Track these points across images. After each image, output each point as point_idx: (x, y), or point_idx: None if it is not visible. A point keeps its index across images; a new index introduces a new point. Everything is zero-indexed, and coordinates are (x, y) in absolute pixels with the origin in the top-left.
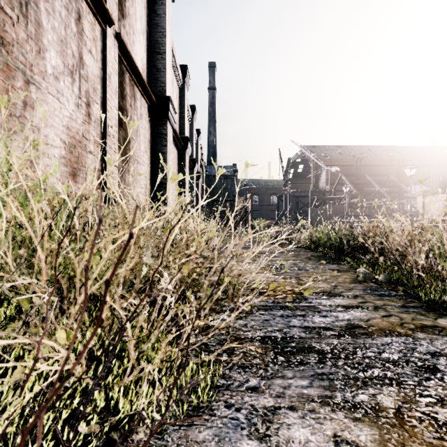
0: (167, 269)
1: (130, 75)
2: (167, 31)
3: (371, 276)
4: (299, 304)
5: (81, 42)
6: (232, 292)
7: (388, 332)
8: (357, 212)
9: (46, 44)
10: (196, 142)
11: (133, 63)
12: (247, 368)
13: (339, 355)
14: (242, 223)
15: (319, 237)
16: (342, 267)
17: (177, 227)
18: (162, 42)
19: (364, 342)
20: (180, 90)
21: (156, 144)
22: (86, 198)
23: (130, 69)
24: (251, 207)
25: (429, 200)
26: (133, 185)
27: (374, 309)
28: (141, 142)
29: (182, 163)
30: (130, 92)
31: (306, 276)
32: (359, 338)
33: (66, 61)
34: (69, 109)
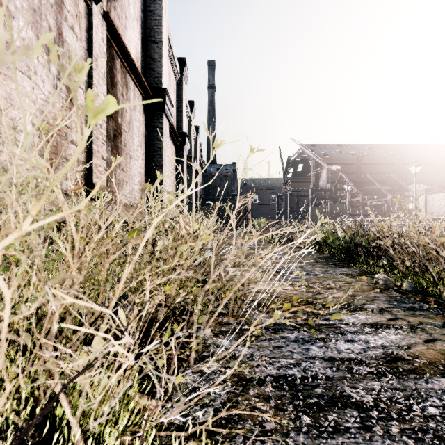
0: (135, 295)
1: (121, 61)
2: (164, 18)
3: (393, 284)
4: (315, 322)
5: (60, 16)
6: (233, 305)
7: (442, 367)
8: (359, 211)
9: (12, 10)
10: (195, 139)
11: (124, 48)
12: (258, 440)
13: (388, 413)
14: (241, 222)
15: (324, 237)
16: (355, 271)
17: (150, 229)
18: (158, 31)
19: (417, 387)
20: (178, 84)
21: (151, 139)
22: (67, 193)
23: (122, 55)
24: (251, 205)
25: (431, 199)
26: (125, 181)
27: (410, 329)
28: (134, 136)
29: (157, 129)
30: (121, 80)
31: (317, 283)
32: (407, 379)
33: (41, 34)
34: (44, 90)
